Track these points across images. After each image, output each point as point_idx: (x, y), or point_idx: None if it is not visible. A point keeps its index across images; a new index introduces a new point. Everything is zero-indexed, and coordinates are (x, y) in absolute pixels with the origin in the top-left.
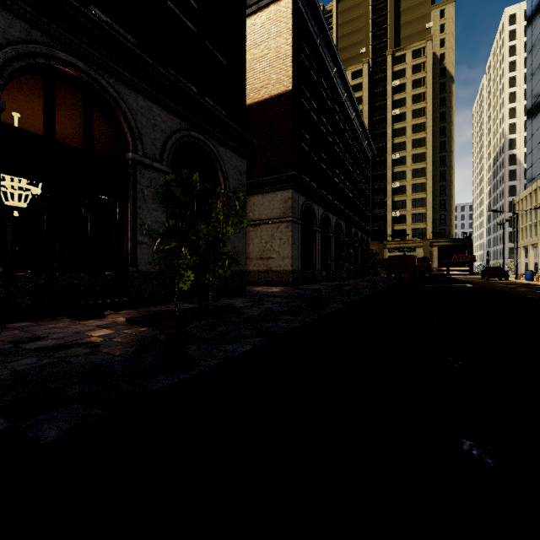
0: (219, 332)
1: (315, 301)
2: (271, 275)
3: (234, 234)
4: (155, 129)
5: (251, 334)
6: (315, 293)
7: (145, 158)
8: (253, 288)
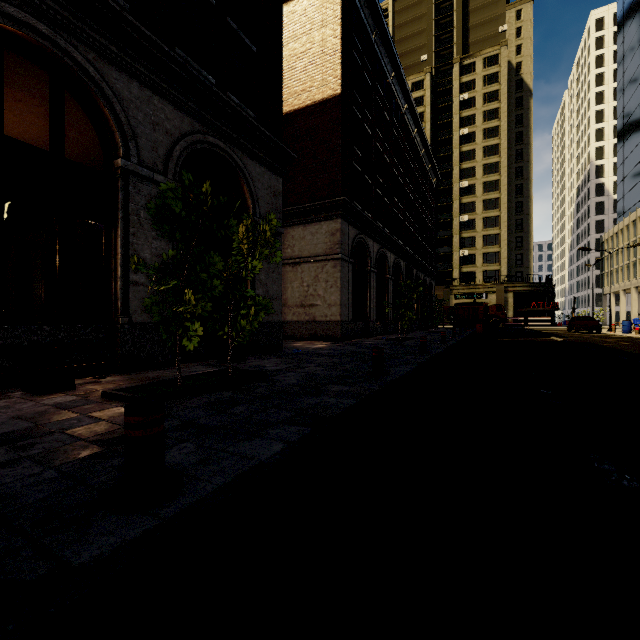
0: (236, 416)
1: (374, 363)
2: (314, 327)
3: (266, 273)
4: (157, 129)
5: (284, 419)
6: (374, 352)
7: (141, 167)
8: (292, 344)
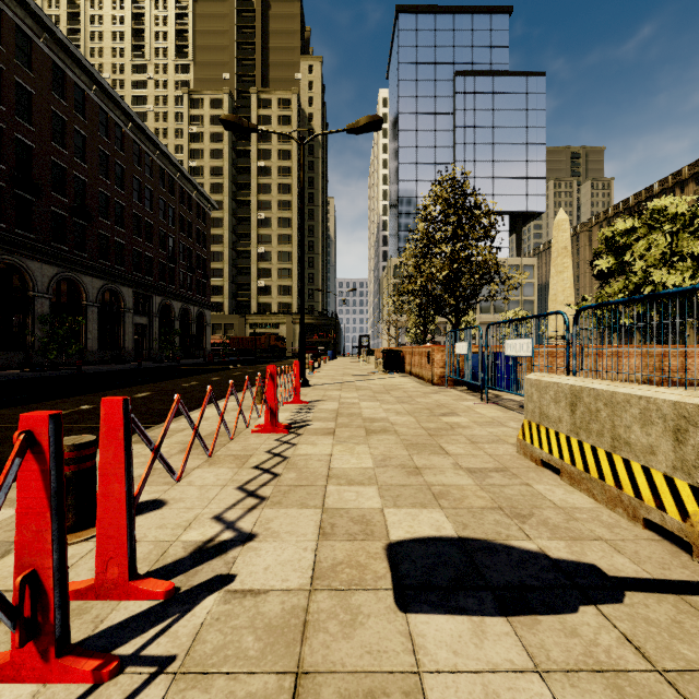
0: None
1: None
2: None
3: None
4: None
5: None
6: None
7: None
8: None
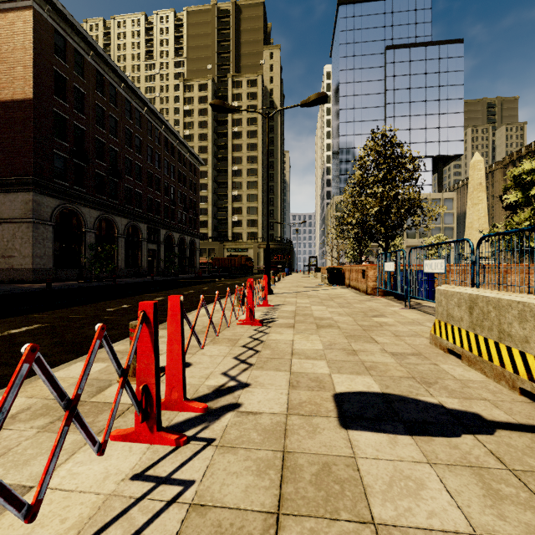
0: None
1: None
2: (12, 273)
3: None
4: None
5: None
6: None
7: None
8: None
